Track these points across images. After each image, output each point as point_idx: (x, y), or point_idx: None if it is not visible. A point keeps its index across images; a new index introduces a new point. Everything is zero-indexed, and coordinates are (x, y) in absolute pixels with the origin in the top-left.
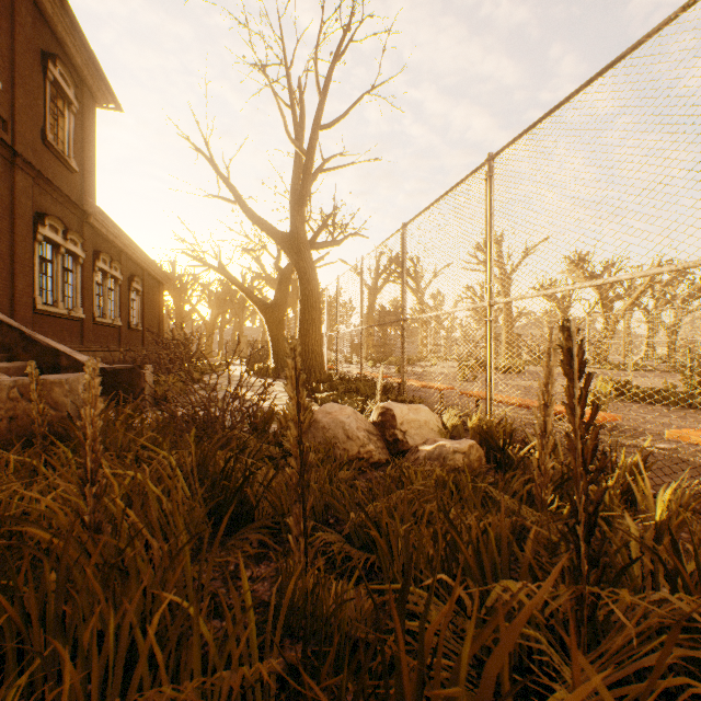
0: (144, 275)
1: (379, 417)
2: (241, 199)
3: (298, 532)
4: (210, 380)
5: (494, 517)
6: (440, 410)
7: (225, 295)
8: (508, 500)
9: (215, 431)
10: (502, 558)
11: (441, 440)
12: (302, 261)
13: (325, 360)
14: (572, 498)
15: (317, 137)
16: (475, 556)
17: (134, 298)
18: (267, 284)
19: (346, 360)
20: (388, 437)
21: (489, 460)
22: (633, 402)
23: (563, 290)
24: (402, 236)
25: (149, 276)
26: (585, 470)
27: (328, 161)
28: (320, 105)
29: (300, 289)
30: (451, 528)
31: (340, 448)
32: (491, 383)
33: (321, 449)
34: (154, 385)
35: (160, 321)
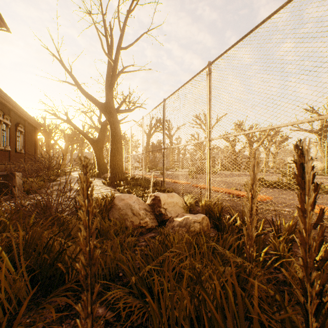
0: (25, 123)
1: (151, 201)
2: (78, 83)
3: (85, 314)
4: (62, 180)
5: (229, 277)
6: (183, 195)
7: (73, 135)
8: (229, 254)
9: (51, 213)
10: (239, 313)
11: (186, 215)
12: (112, 117)
13: (124, 169)
14: (303, 282)
15: (119, 53)
16: (221, 313)
17: (19, 135)
18: (96, 130)
19: (136, 169)
20: (156, 212)
21: (210, 222)
22: (266, 187)
23: (248, 132)
24: (163, 105)
25: (28, 124)
26: (313, 259)
27: (125, 68)
28: (121, 36)
29: (111, 132)
30: (203, 291)
31: (129, 221)
32: (210, 181)
33: (117, 222)
34: (24, 183)
35: (35, 148)
